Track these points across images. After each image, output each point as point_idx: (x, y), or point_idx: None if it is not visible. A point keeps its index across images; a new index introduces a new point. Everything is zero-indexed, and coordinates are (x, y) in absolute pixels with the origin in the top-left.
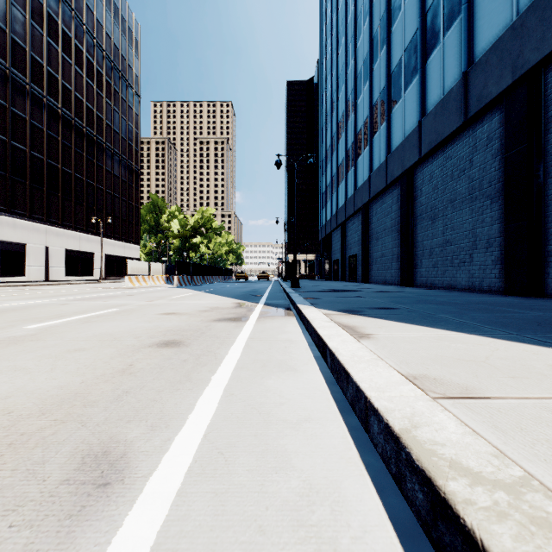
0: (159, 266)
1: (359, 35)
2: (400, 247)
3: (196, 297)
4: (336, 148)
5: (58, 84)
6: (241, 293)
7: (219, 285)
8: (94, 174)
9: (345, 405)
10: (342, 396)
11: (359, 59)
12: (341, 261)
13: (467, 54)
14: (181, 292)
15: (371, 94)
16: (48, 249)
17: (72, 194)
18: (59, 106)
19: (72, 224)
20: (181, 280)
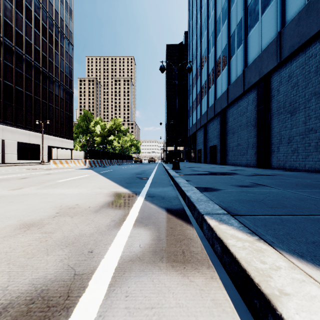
0: (79, 153)
1: None
2: (257, 137)
3: (79, 182)
4: (200, 75)
5: (12, 30)
6: (130, 175)
7: (119, 167)
8: (40, 93)
9: (213, 260)
10: (210, 250)
11: (218, 9)
12: (204, 150)
13: None
14: (78, 174)
15: (228, 29)
16: (4, 141)
17: (23, 105)
18: (13, 45)
19: (23, 125)
20: (92, 163)
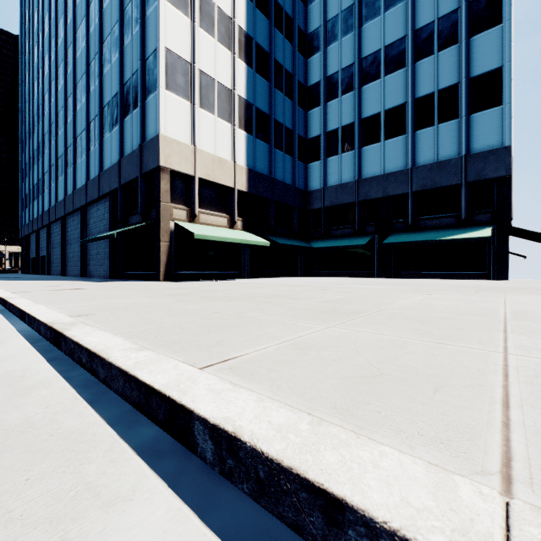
0: None
1: (45, 109)
2: (61, 255)
3: None
4: (33, 171)
5: None
6: None
7: None
8: None
9: None
10: None
11: (45, 125)
12: (36, 259)
13: (74, 185)
14: None
15: (51, 158)
16: None
17: None
18: None
19: None
20: None
